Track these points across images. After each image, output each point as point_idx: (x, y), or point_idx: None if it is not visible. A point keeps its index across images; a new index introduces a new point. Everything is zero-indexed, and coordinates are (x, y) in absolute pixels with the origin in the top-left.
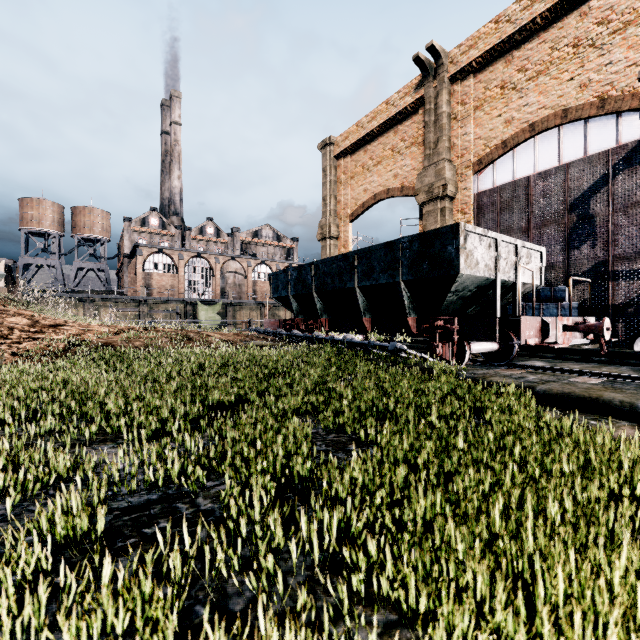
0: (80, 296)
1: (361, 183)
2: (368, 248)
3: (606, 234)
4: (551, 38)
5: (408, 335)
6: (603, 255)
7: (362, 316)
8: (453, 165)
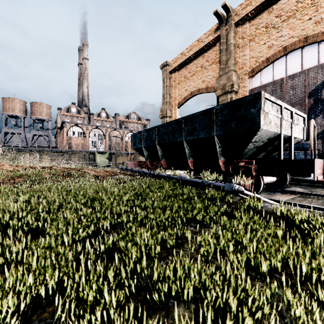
0: (31, 149)
1: (183, 86)
2: (192, 115)
3: None
4: None
5: (218, 172)
6: None
7: (187, 159)
8: (237, 73)
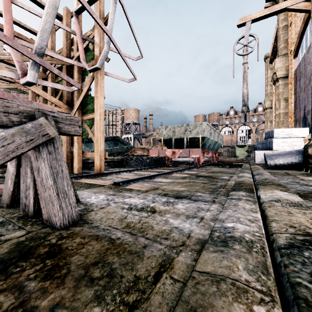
0: None
1: None
2: None
3: None
4: None
5: None
6: None
7: None
8: (285, 56)
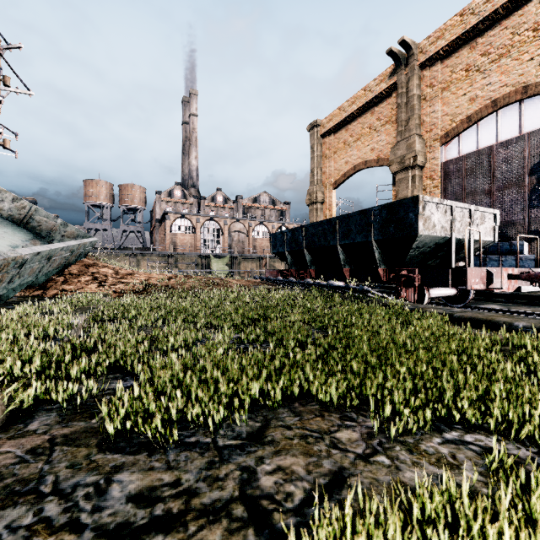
0: (127, 252)
1: (343, 157)
2: (347, 215)
3: None
4: (512, 25)
5: (379, 282)
6: None
7: (342, 267)
8: (422, 139)
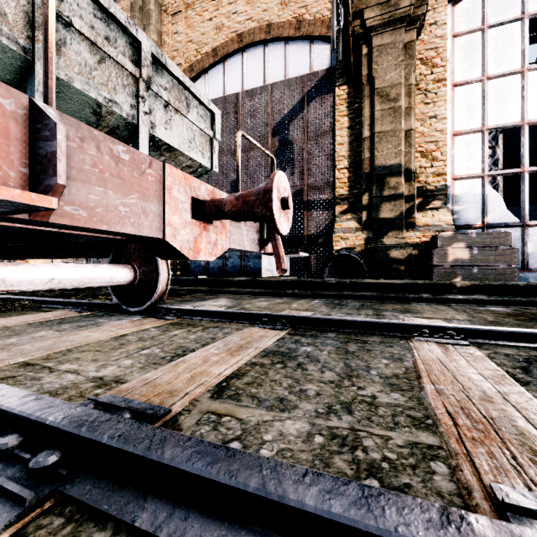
0: None
1: None
2: None
3: (302, 162)
4: None
5: None
6: (300, 184)
7: None
8: None
